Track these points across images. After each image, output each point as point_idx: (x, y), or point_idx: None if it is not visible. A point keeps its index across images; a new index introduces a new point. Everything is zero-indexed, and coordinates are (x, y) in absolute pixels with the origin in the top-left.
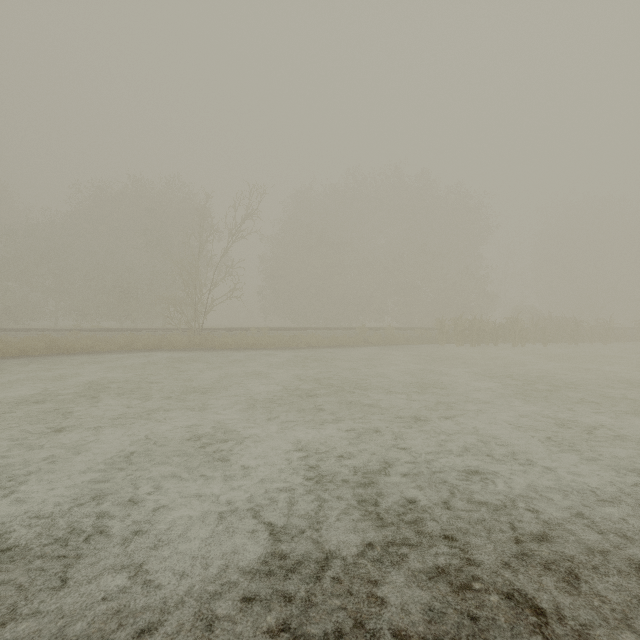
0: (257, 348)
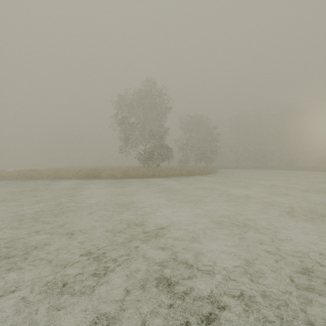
0: None
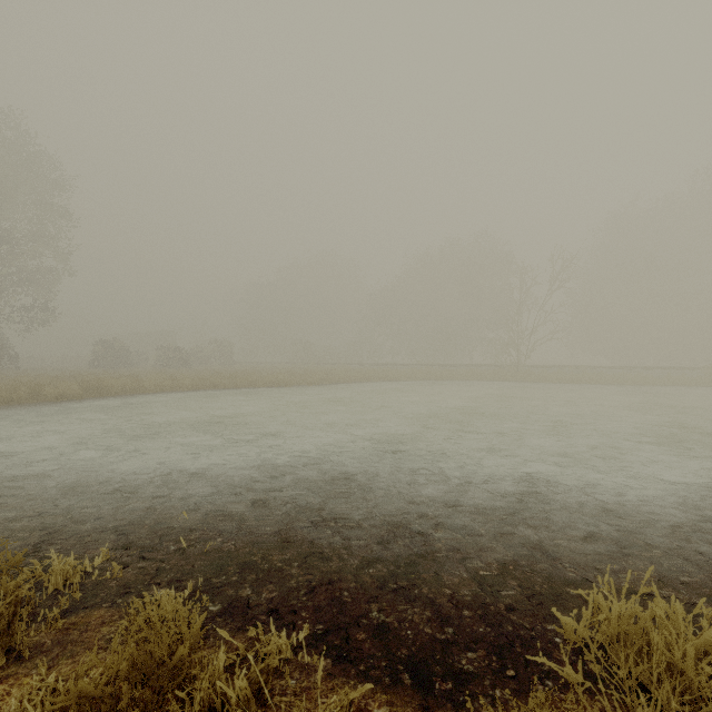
0: (579, 383)
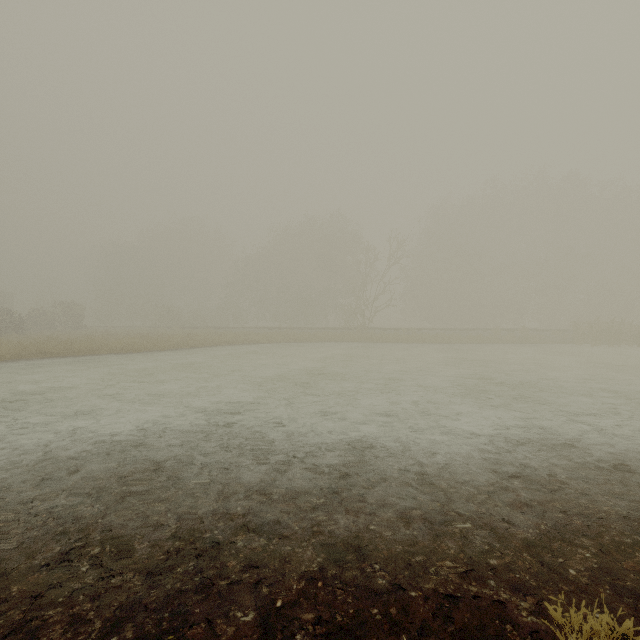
0: (409, 343)
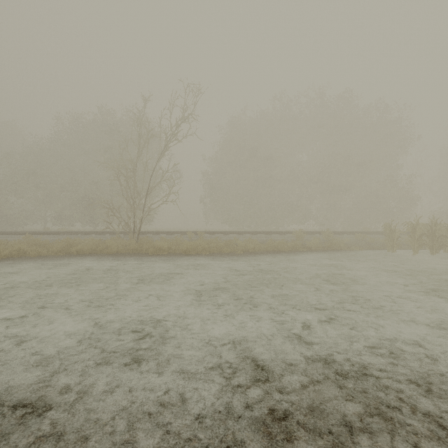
0: (191, 254)
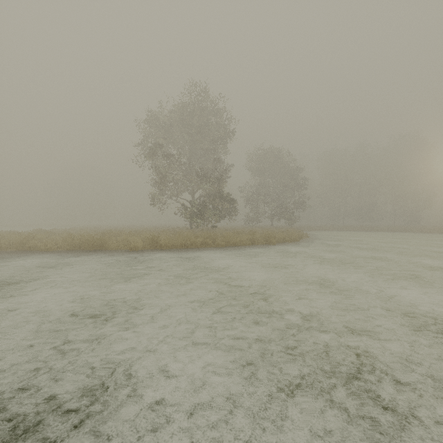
0: None
